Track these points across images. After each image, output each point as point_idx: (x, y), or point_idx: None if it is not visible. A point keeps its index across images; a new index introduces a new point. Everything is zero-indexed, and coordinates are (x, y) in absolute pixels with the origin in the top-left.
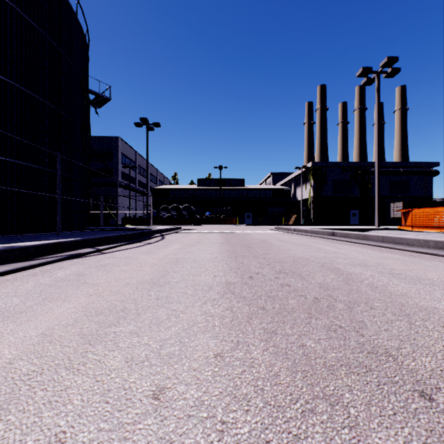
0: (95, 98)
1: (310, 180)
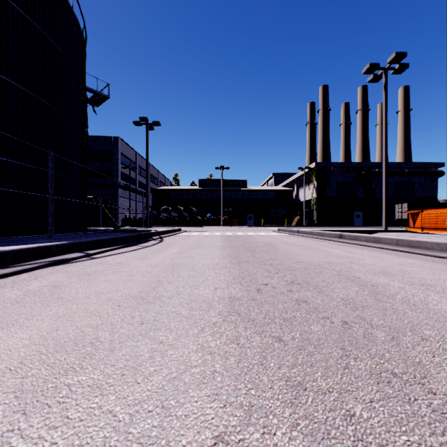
0: (93, 96)
1: (313, 180)
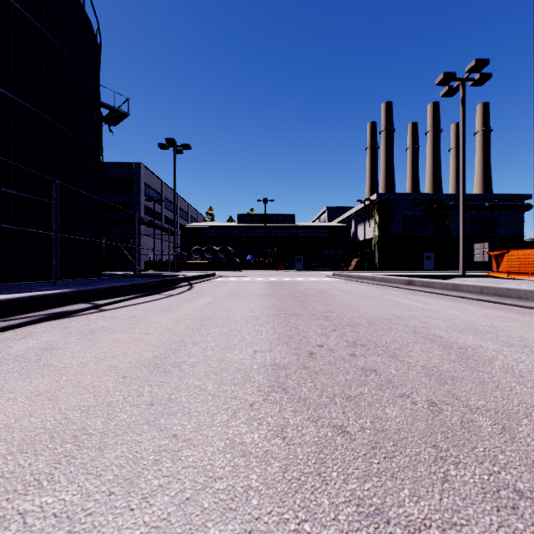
0: (109, 113)
1: (374, 215)
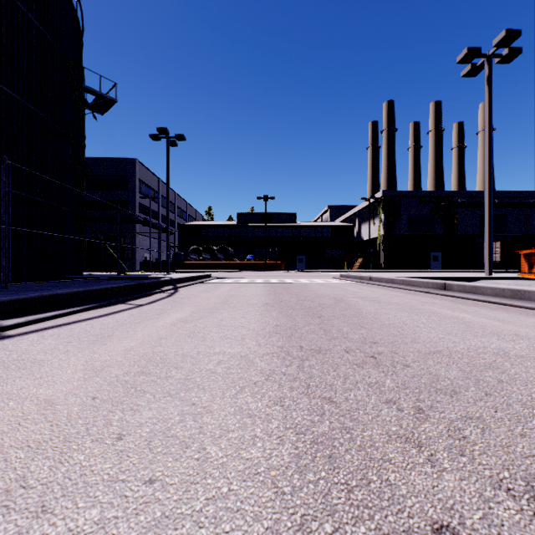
0: (95, 99)
1: (380, 214)
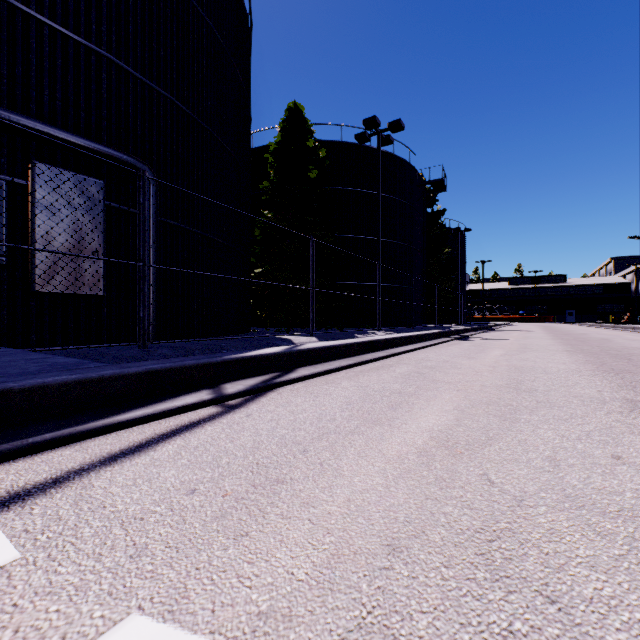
0: None
1: None
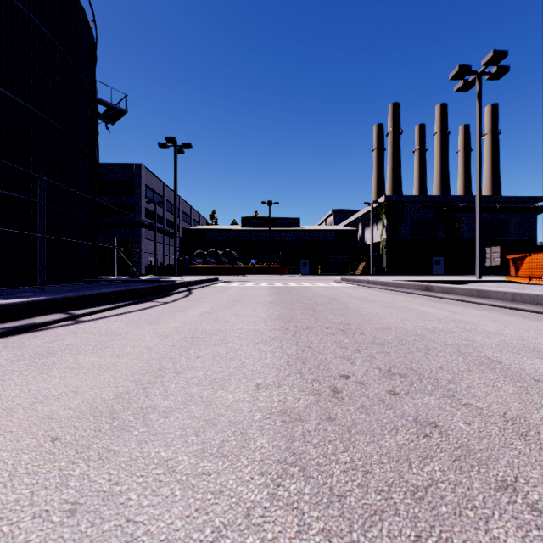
0: (107, 110)
1: (382, 218)
